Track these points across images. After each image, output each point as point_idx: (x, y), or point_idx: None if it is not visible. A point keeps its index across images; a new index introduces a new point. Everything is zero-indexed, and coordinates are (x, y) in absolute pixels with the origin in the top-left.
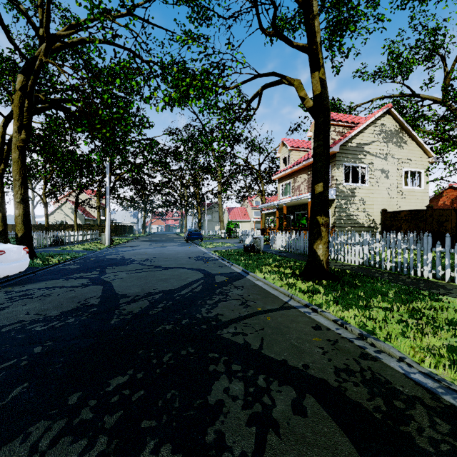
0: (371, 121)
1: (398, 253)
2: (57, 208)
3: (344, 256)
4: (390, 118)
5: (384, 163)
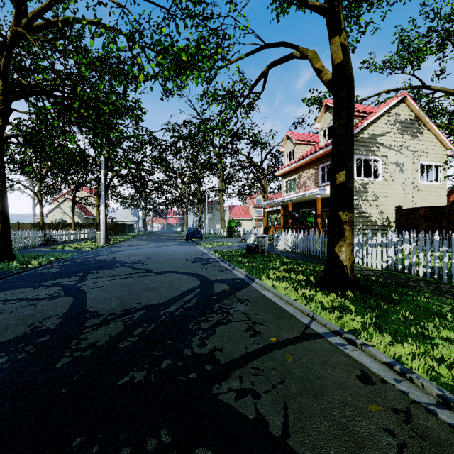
0: (385, 109)
1: (435, 257)
2: (56, 207)
3: (363, 259)
4: (405, 107)
5: (399, 156)
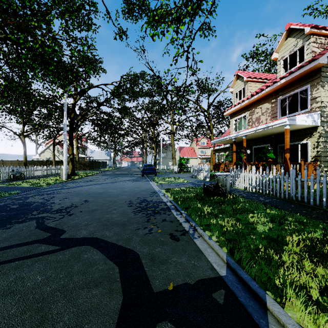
0: None
1: None
2: (46, 148)
3: None
4: None
5: None
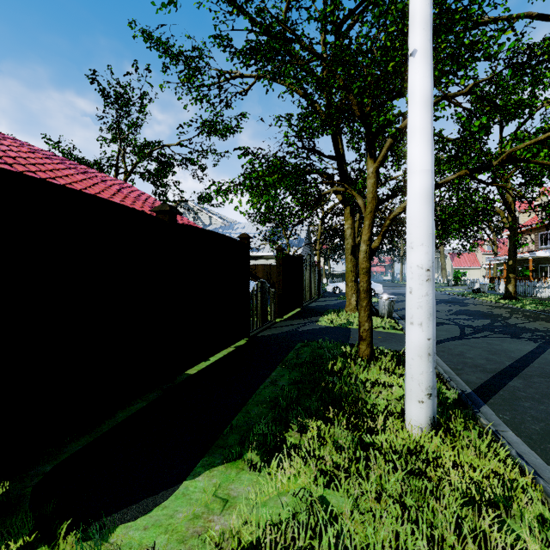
0: None
1: None
2: None
3: (540, 294)
4: None
5: None
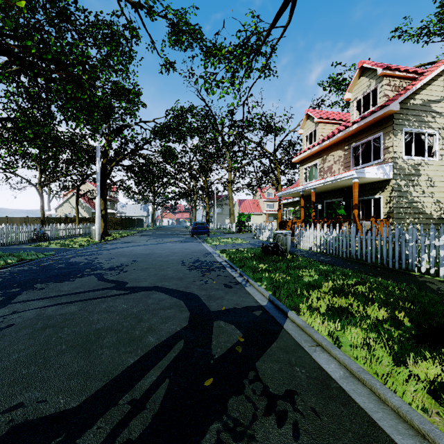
0: None
1: None
2: (65, 201)
3: None
4: None
5: None
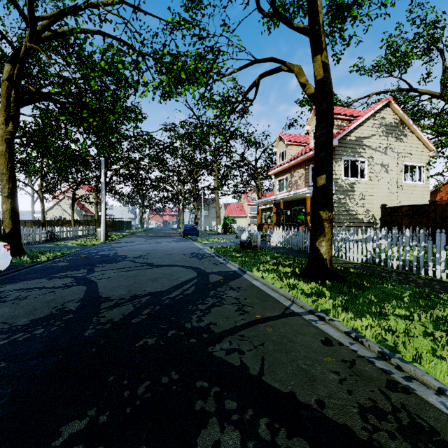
0: (371, 113)
1: (407, 251)
2: (55, 204)
3: (346, 253)
4: (390, 111)
5: (384, 157)
